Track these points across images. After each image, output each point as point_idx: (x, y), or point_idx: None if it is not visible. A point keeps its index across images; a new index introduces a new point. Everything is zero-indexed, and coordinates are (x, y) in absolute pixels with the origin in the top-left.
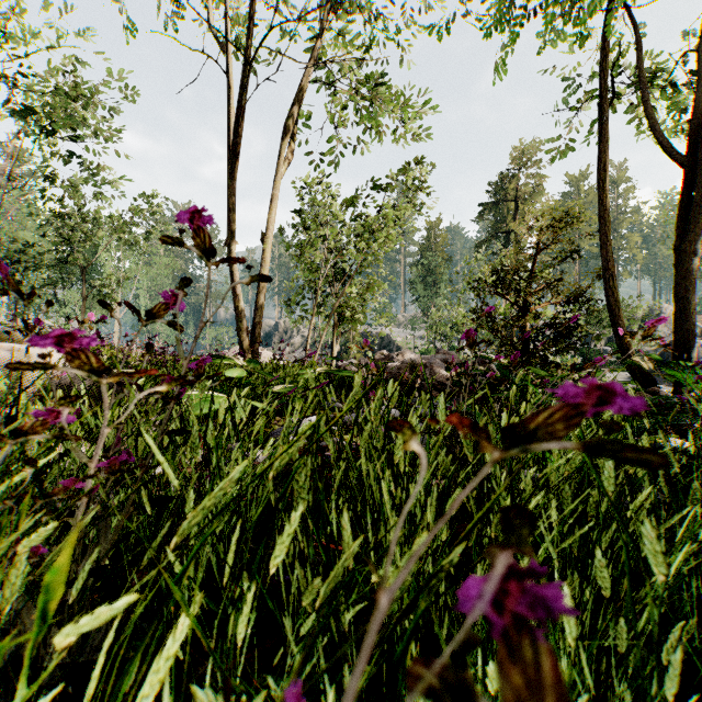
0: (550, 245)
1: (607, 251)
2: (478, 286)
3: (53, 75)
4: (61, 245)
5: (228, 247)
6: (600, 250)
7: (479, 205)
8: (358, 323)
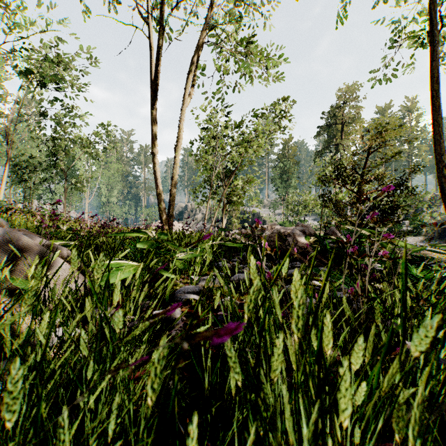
0: (377, 148)
1: (441, 146)
2: (324, 179)
3: (45, 48)
4: (51, 156)
5: (153, 154)
6: (435, 146)
7: (318, 127)
8: (239, 204)
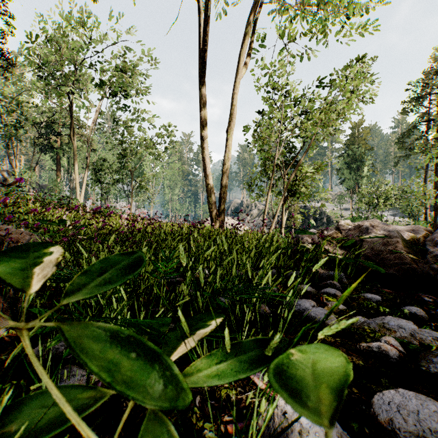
0: None
1: None
2: None
3: (111, 57)
4: (120, 158)
5: (201, 138)
6: None
7: (401, 102)
8: (304, 197)
